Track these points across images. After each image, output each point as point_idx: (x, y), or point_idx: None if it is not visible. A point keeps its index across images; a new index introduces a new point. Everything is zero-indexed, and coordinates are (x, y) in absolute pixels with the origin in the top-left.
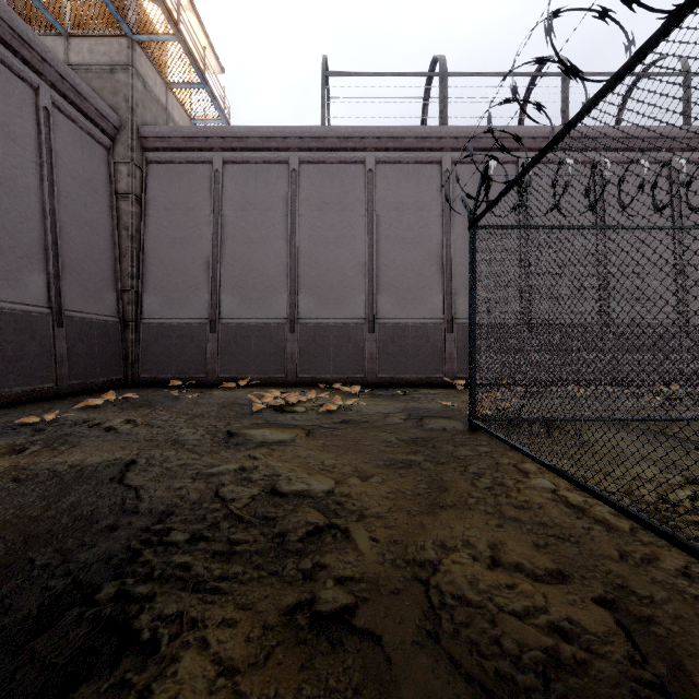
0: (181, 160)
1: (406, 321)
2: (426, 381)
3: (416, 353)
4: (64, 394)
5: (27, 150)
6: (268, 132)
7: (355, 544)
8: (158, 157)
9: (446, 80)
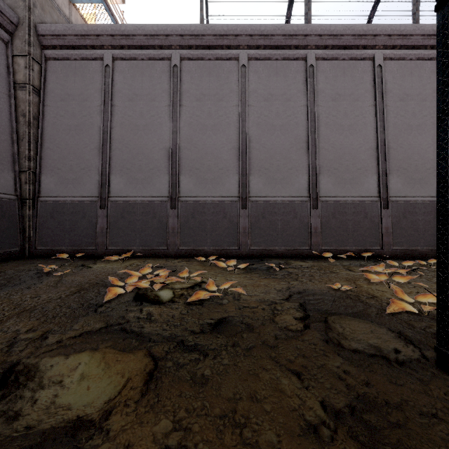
0: (76, 56)
1: (276, 199)
2: (294, 253)
3: (285, 227)
4: None
5: None
6: (152, 30)
7: None
8: (56, 54)
9: None
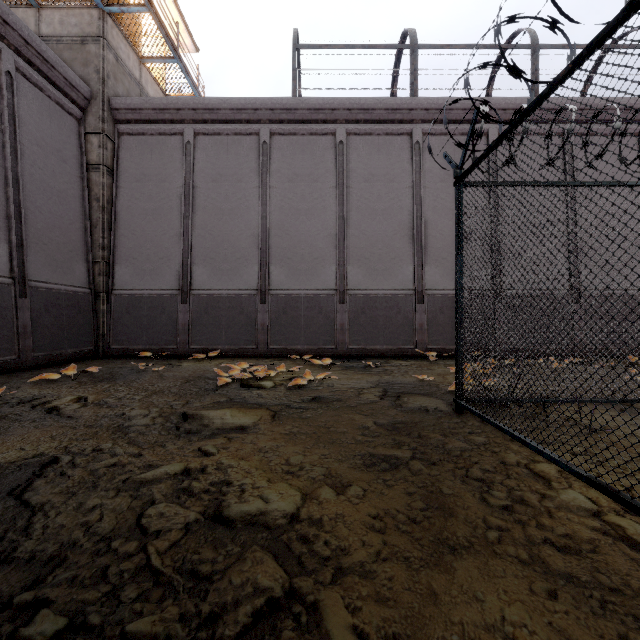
0: (153, 131)
1: (377, 292)
2: (397, 352)
3: (387, 324)
4: (28, 367)
5: None
6: (239, 104)
7: None
8: (130, 129)
9: (416, 52)
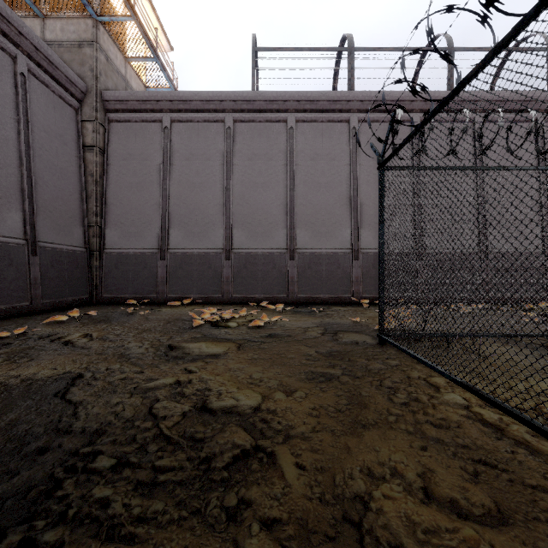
0: (137, 119)
1: (321, 251)
2: (337, 300)
3: (329, 277)
4: (38, 311)
5: (6, 108)
6: (207, 96)
7: (281, 473)
8: (118, 117)
9: (353, 54)
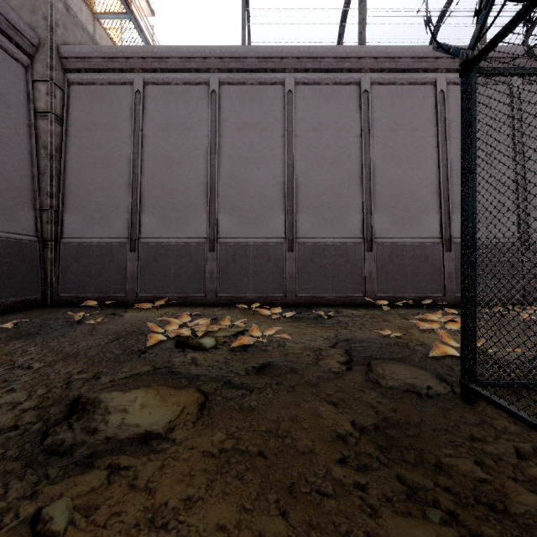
0: (103, 81)
1: (326, 240)
2: (346, 301)
3: (336, 272)
4: None
5: None
6: (187, 52)
7: None
8: (80, 79)
9: (364, 1)
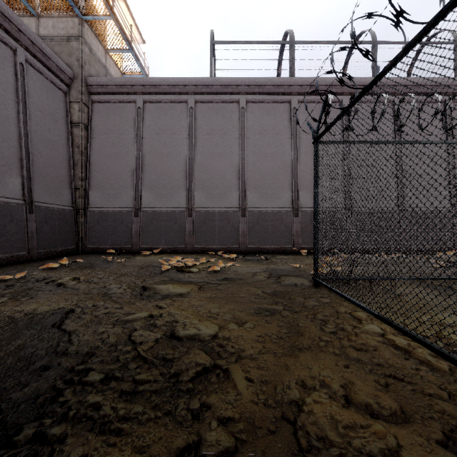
0: (115, 100)
1: (267, 209)
2: (280, 250)
3: (274, 231)
4: (34, 259)
5: (8, 92)
6: (173, 82)
7: (234, 384)
8: (100, 99)
9: (294, 46)
